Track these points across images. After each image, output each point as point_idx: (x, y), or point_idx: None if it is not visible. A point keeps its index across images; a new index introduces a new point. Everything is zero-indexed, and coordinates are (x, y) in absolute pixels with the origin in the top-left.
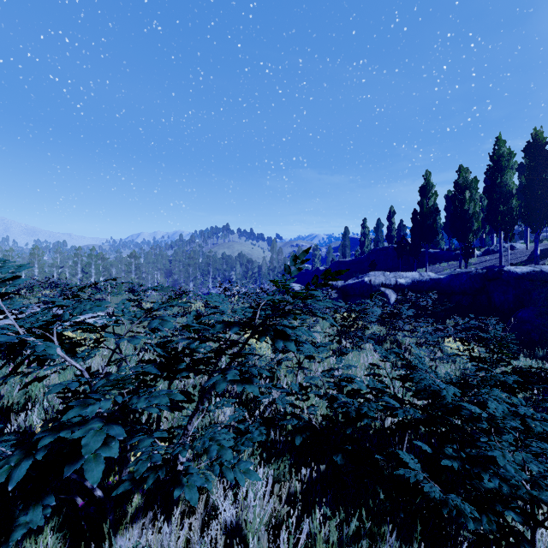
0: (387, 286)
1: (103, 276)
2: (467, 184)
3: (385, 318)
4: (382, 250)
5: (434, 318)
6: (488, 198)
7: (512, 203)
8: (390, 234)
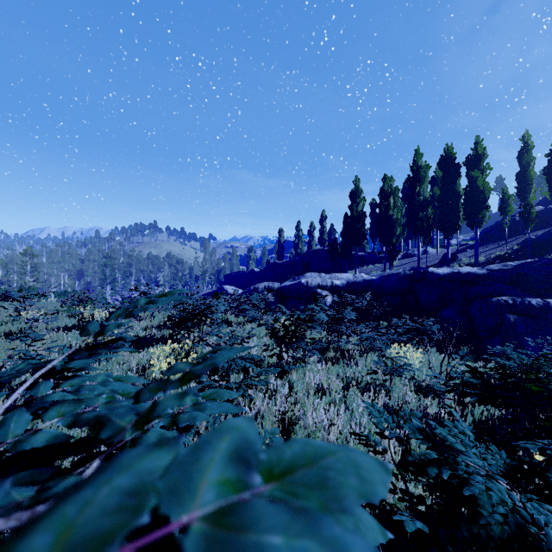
0: (323, 287)
1: None
2: (392, 191)
3: (328, 323)
4: (315, 252)
5: (369, 319)
6: (409, 205)
7: (428, 211)
8: (322, 237)
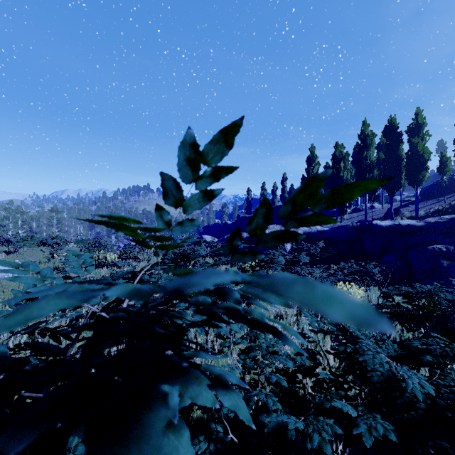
0: None
1: (22, 230)
2: (342, 156)
3: (286, 265)
4: (277, 208)
5: (321, 263)
6: (357, 168)
7: (374, 172)
8: (283, 195)
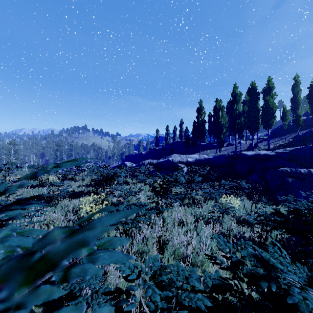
0: (182, 163)
1: None
2: (220, 108)
3: (185, 183)
4: (177, 143)
5: (208, 180)
6: (230, 116)
7: (241, 119)
8: (181, 134)
